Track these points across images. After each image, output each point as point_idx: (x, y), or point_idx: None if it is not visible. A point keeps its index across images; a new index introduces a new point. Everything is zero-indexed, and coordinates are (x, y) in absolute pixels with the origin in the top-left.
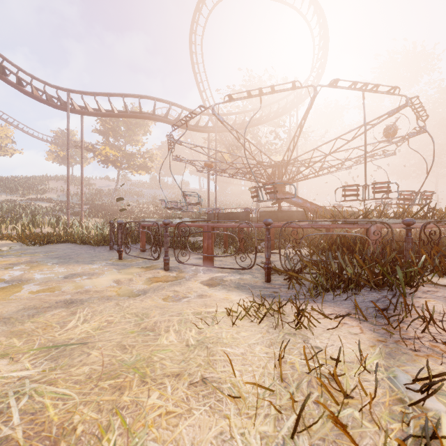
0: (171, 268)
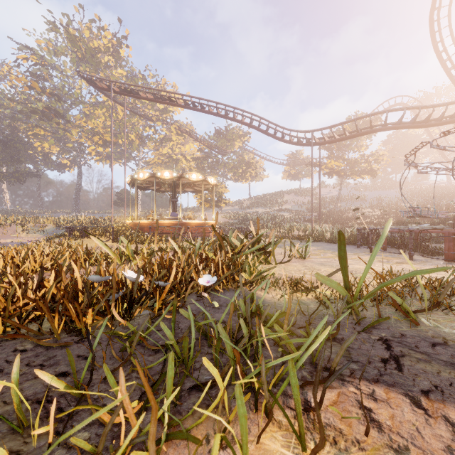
0: (414, 260)
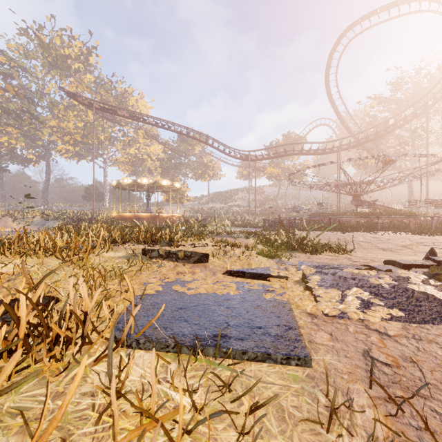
0: None
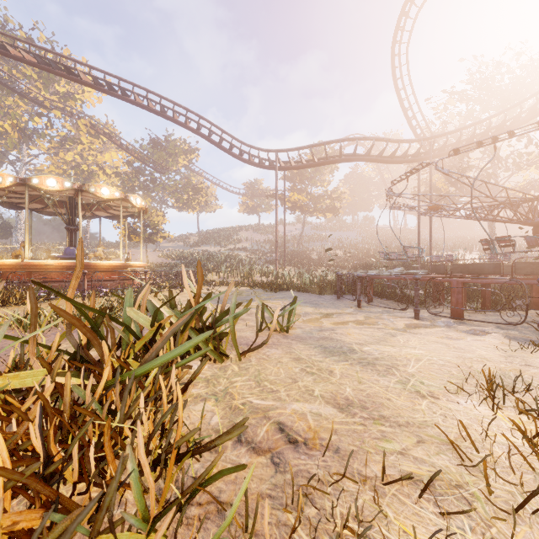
0: (420, 319)
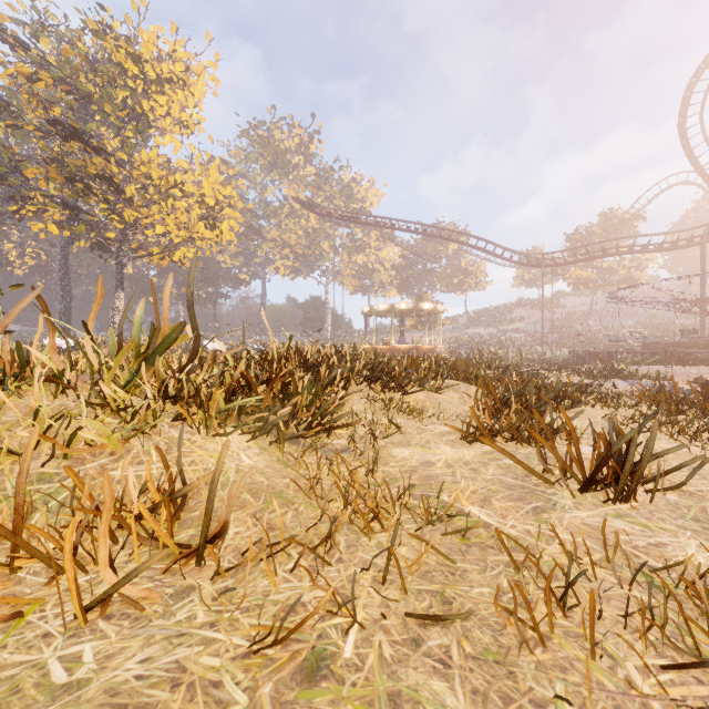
0: None
